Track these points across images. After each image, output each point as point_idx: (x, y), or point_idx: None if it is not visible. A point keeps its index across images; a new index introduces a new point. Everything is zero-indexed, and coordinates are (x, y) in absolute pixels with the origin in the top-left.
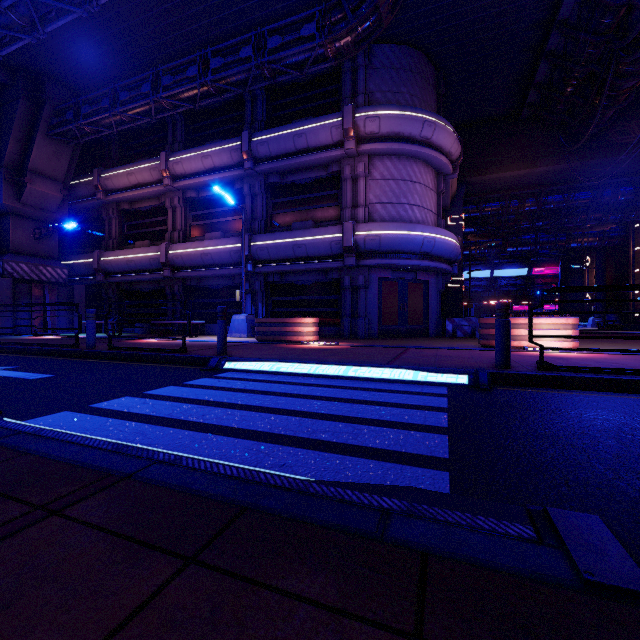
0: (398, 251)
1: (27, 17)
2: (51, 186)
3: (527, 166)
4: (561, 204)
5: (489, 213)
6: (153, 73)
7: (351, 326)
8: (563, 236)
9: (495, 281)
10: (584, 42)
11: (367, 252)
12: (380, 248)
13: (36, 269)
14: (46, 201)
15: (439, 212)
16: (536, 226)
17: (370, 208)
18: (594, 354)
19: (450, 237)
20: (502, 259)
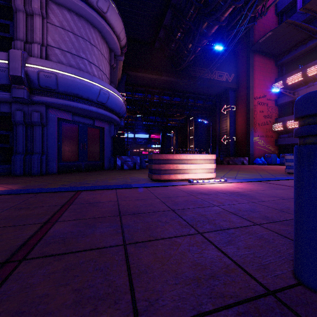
0: (77, 95)
1: None
2: None
3: (157, 74)
4: (169, 101)
5: (137, 98)
6: None
7: (24, 163)
8: (165, 119)
9: (136, 139)
10: (190, 4)
11: (42, 89)
12: (57, 87)
13: None
14: None
15: (111, 80)
16: (158, 110)
17: (48, 49)
18: (236, 183)
19: (120, 96)
20: (139, 129)
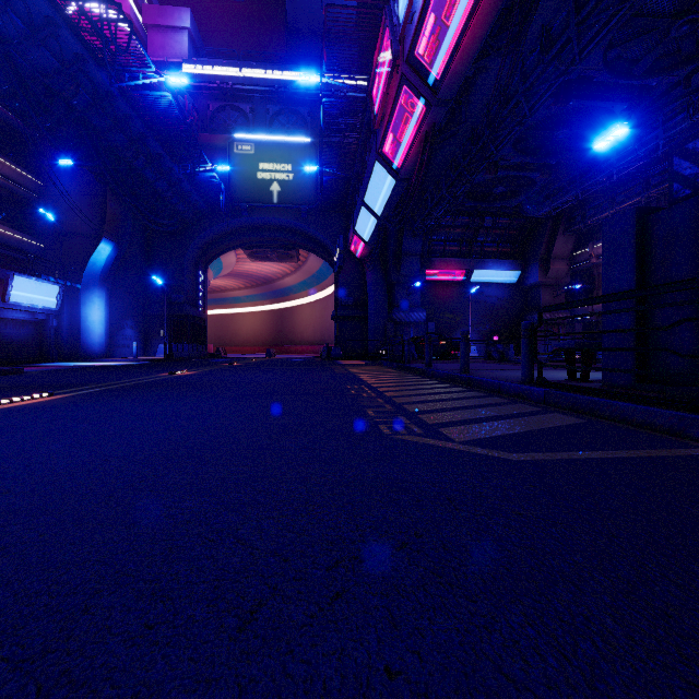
0: None
1: (574, 196)
2: (562, 263)
3: None
4: None
5: None
6: (643, 178)
7: None
8: None
9: None
10: None
11: None
12: None
13: (553, 316)
14: (559, 273)
15: None
16: None
17: None
18: None
19: None
20: None
